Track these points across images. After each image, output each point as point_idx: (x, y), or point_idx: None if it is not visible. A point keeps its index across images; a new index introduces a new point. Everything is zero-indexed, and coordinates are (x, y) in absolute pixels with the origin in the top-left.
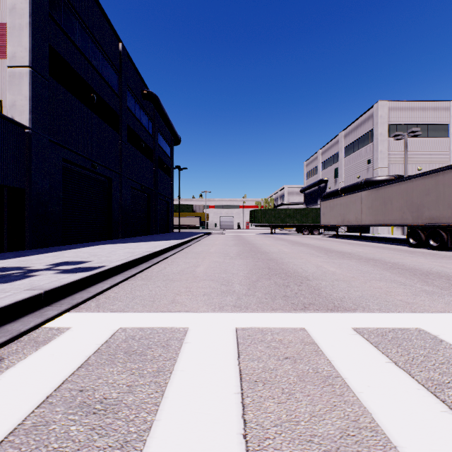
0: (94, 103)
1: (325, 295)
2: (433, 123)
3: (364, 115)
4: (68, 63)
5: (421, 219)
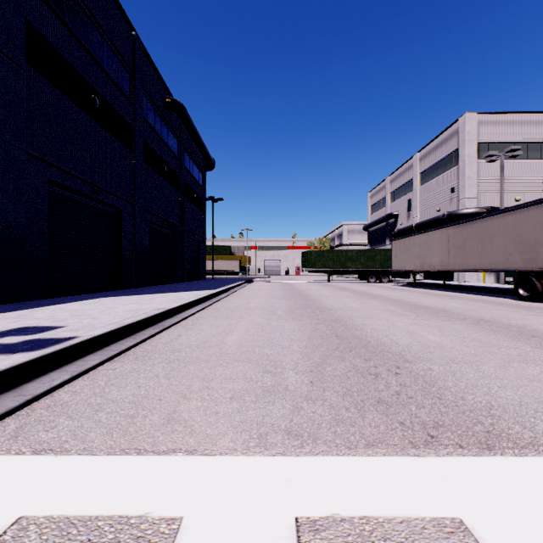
0: (97, 108)
1: (454, 399)
2: (535, 141)
3: (445, 132)
4: (57, 50)
5: (537, 263)
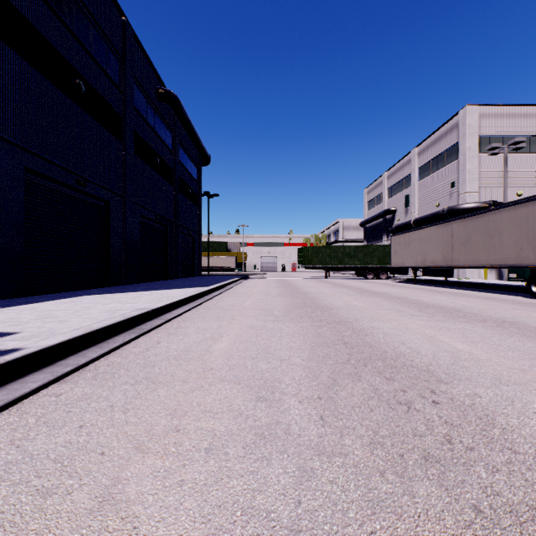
0: (82, 94)
1: (535, 453)
2: None
3: (445, 125)
4: (36, 28)
5: None
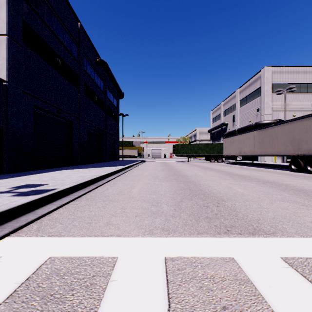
0: (59, 66)
1: (242, 216)
2: (304, 83)
3: (254, 77)
4: (39, 34)
5: (301, 151)
